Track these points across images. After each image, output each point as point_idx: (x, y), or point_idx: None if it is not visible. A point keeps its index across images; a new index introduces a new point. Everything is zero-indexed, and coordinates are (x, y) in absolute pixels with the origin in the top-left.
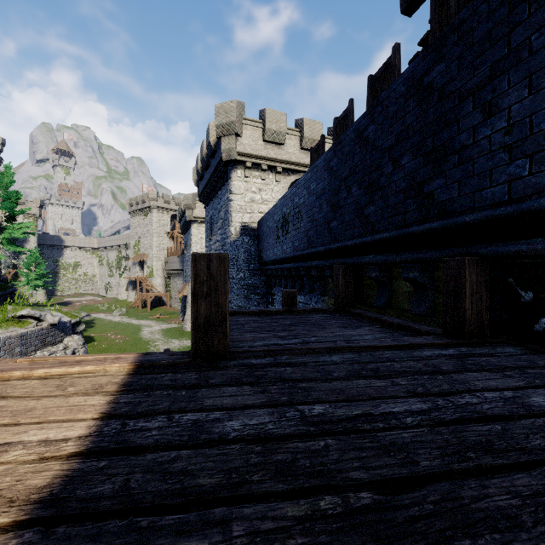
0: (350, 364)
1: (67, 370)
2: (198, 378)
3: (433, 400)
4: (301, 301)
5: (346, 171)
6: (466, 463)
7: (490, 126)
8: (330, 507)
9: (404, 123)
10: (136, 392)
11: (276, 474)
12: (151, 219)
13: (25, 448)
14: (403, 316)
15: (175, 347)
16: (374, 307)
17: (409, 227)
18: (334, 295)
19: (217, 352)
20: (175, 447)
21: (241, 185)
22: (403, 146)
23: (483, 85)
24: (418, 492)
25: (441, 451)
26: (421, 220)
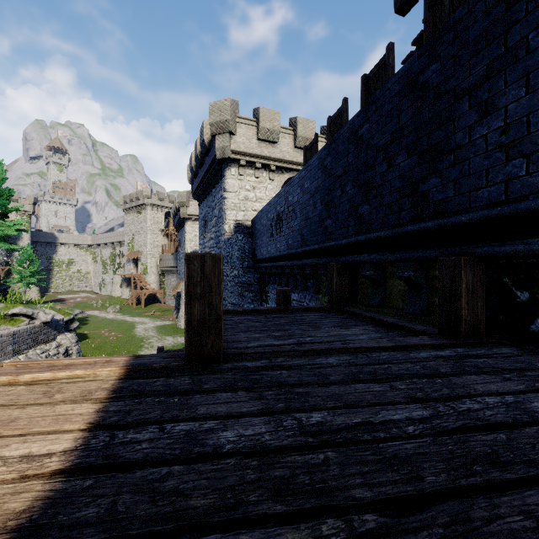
0: (347, 367)
1: (55, 375)
2: (192, 383)
3: (434, 406)
4: (294, 299)
5: (340, 170)
6: (473, 478)
7: (487, 125)
8: (333, 532)
9: (398, 122)
10: (127, 399)
11: (274, 493)
12: (145, 216)
13: (5, 465)
14: (397, 315)
15: (169, 344)
16: (368, 306)
17: (404, 226)
18: (328, 293)
19: (211, 355)
20: (167, 462)
21: (235, 183)
22: (397, 144)
23: (479, 84)
24: (426, 513)
25: (446, 465)
26: (416, 220)
